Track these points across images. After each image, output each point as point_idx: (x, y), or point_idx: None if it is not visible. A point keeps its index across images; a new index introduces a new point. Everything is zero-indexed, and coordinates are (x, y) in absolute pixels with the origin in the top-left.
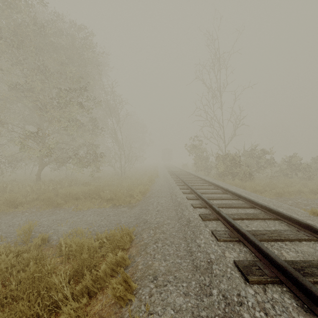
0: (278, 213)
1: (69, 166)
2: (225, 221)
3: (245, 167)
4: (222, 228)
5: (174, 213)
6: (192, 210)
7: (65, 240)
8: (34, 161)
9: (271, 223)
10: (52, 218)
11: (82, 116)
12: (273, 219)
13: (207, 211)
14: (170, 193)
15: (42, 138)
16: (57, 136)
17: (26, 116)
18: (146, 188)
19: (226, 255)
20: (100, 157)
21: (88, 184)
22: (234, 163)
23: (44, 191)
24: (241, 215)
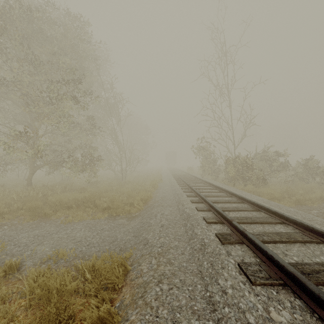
0: (322, 234)
1: (64, 170)
2: (255, 247)
3: (258, 170)
4: (251, 258)
5: (183, 230)
6: (205, 227)
7: (37, 272)
8: (25, 164)
9: (315, 248)
10: (34, 233)
11: (79, 114)
12: (315, 242)
13: (226, 229)
14: (175, 201)
15: (30, 138)
16: (49, 137)
17: (17, 115)
18: (148, 195)
19: (273, 318)
20: (98, 160)
21: (83, 190)
22: (246, 166)
23: (32, 198)
24: (272, 235)
